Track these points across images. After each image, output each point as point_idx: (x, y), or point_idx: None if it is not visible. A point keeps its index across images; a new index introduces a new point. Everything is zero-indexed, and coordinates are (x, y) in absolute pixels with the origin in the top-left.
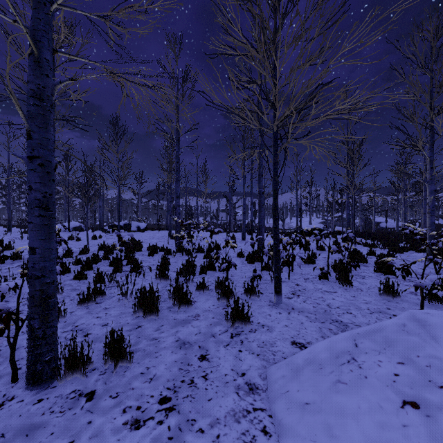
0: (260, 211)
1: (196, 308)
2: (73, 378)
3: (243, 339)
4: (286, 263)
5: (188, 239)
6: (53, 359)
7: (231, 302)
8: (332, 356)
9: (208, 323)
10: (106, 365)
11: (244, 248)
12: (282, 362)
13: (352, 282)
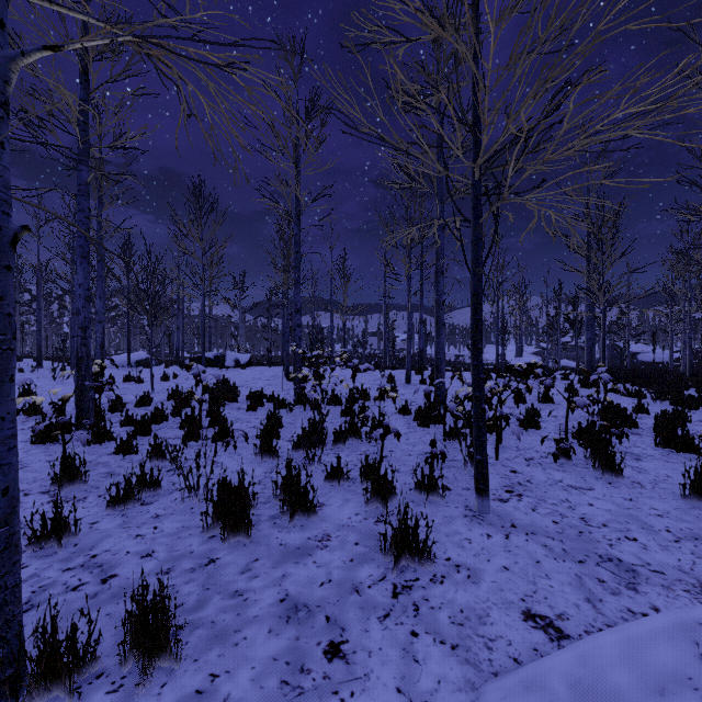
0: (439, 334)
1: (324, 519)
2: (48, 701)
3: (418, 601)
4: (488, 427)
5: (315, 383)
6: (4, 660)
7: (391, 508)
8: (646, 685)
9: (347, 557)
10: (127, 664)
11: (410, 397)
12: (514, 678)
13: (622, 470)
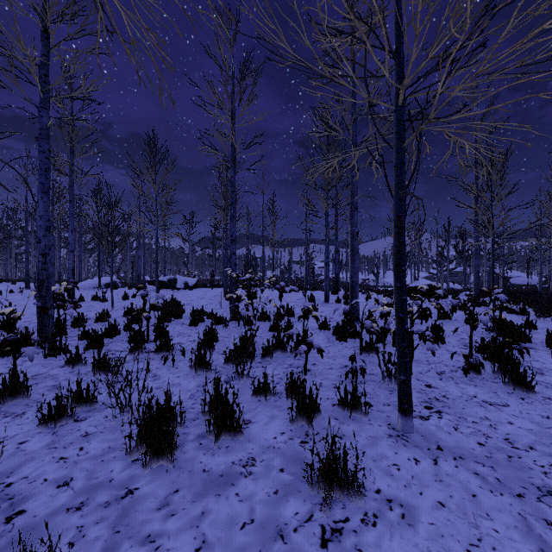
0: (353, 260)
1: (249, 439)
2: None
3: None
4: None
5: (248, 302)
6: None
7: (316, 427)
8: None
9: (271, 487)
10: None
11: (328, 314)
12: None
13: (534, 386)
